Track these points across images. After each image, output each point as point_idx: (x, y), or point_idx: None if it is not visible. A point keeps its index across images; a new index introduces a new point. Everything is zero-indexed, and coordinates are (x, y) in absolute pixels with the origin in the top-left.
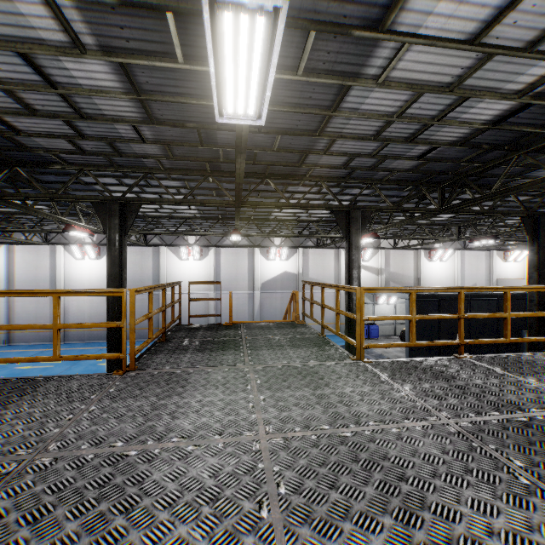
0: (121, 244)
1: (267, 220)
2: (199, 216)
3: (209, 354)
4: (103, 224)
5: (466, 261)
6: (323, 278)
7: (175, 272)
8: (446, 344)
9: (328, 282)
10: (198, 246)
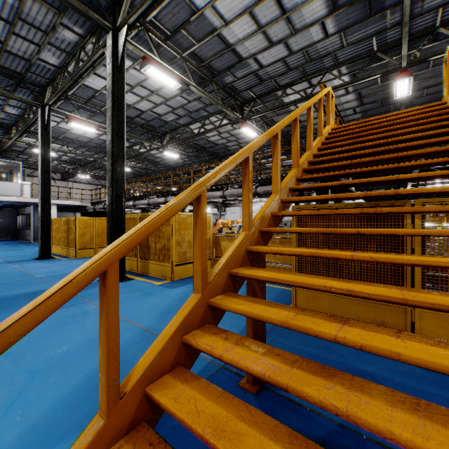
0: None
1: None
2: None
3: None
4: None
5: None
6: None
7: None
8: None
9: None
10: None
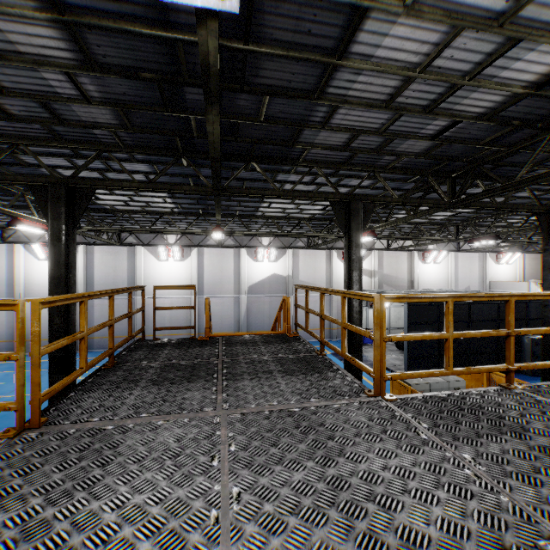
0: (67, 239)
1: (254, 217)
2: (177, 211)
3: (168, 390)
4: (44, 213)
5: (459, 263)
6: (314, 281)
7: (153, 274)
8: (492, 371)
9: (319, 285)
10: (179, 246)
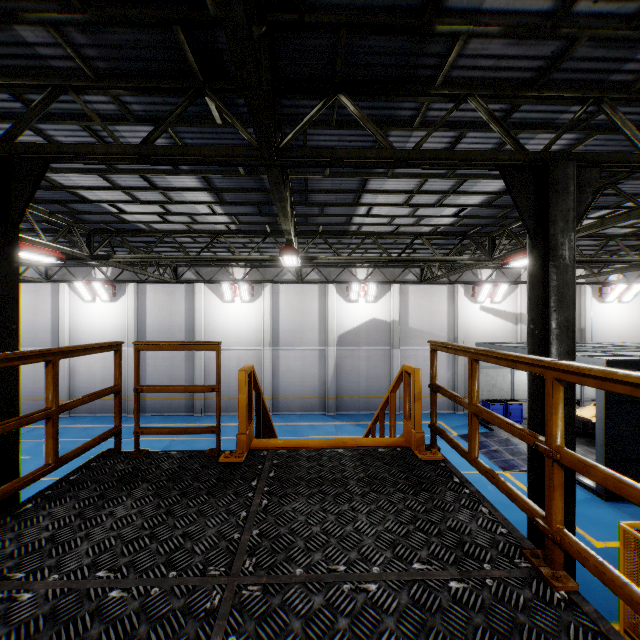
0: None
1: (346, 235)
2: (236, 230)
3: None
4: None
5: None
6: (430, 329)
7: (216, 319)
8: None
9: (437, 334)
10: (247, 282)
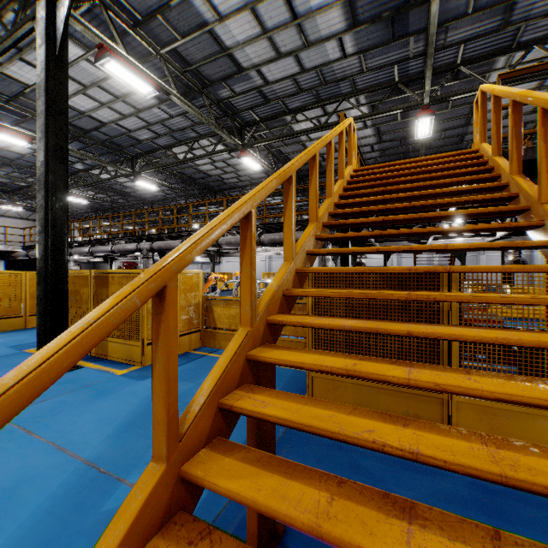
0: None
1: None
2: None
3: None
4: None
5: None
6: None
7: None
8: None
9: None
10: None
